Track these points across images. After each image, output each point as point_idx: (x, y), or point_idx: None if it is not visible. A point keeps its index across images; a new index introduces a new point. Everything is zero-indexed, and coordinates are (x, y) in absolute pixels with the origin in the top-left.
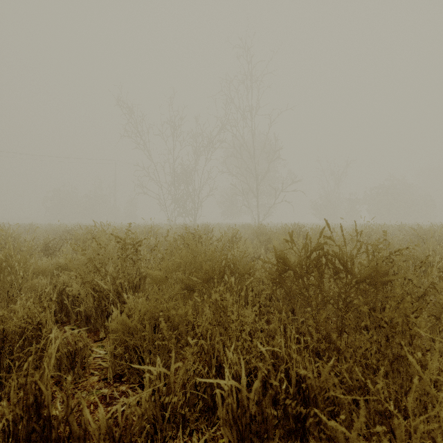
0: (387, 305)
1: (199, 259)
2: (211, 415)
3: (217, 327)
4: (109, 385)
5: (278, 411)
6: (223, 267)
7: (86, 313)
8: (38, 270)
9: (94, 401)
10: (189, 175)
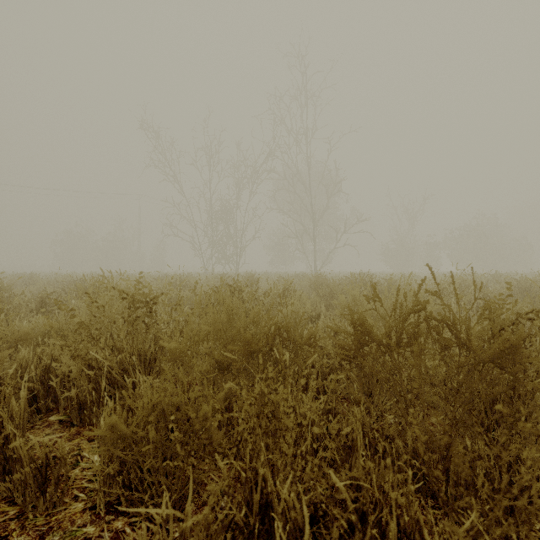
0: None
1: (238, 323)
2: None
3: (262, 435)
4: (98, 520)
5: None
6: (272, 336)
7: (79, 399)
8: (15, 338)
9: None
10: (230, 213)
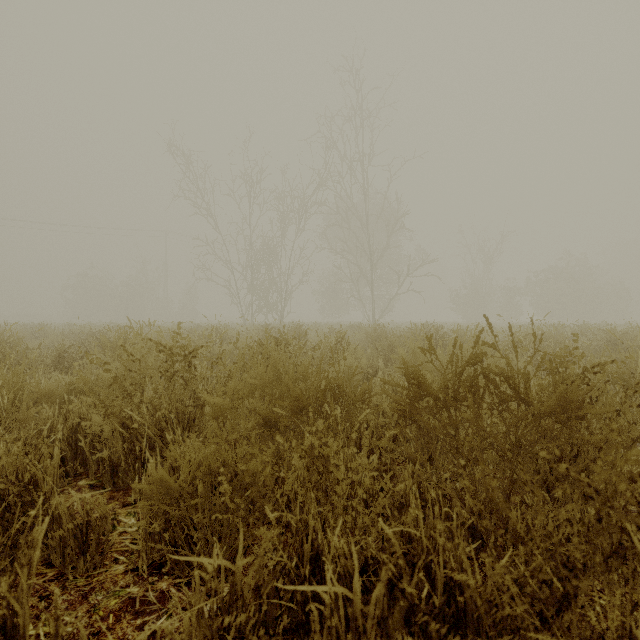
0: (599, 461)
1: (285, 378)
2: (303, 636)
3: (312, 489)
4: (141, 581)
5: (415, 639)
6: (323, 391)
7: (112, 462)
8: (39, 395)
9: (115, 609)
10: (273, 253)
